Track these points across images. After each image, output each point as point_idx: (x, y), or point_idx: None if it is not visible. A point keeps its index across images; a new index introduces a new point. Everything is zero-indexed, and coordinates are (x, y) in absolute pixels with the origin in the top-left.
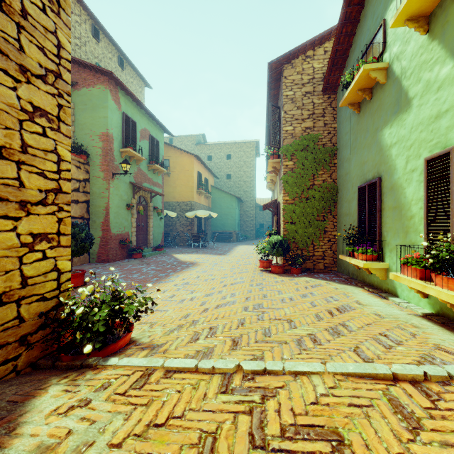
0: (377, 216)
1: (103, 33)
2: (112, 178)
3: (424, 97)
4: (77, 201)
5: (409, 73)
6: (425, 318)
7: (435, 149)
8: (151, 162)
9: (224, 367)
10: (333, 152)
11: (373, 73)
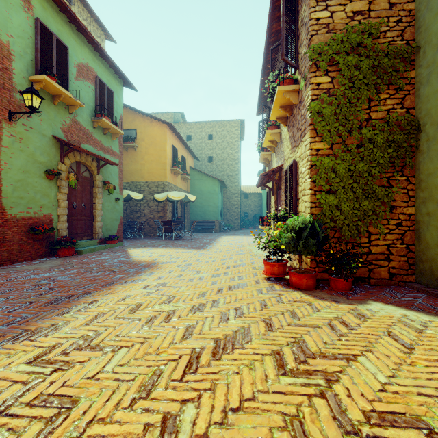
0: None
1: None
2: (8, 120)
3: None
4: None
5: None
6: None
7: None
8: (97, 116)
9: None
10: (411, 54)
11: None
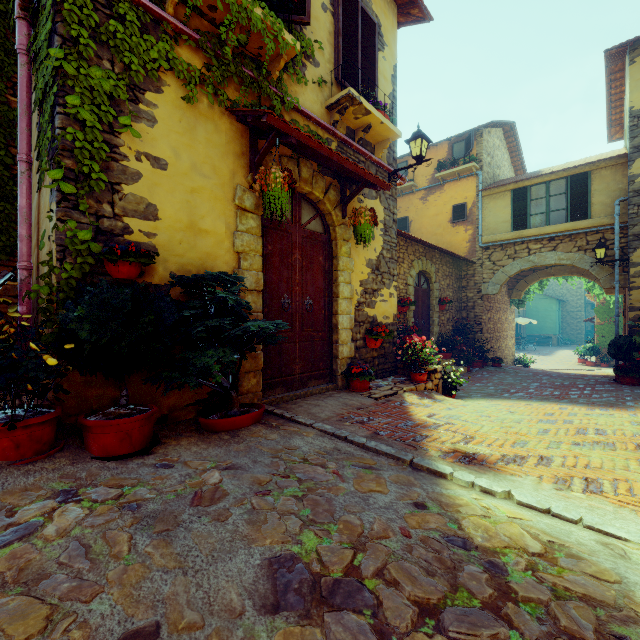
0: None
1: None
2: None
3: None
4: None
5: None
6: None
7: None
8: None
9: (559, 369)
10: None
11: None
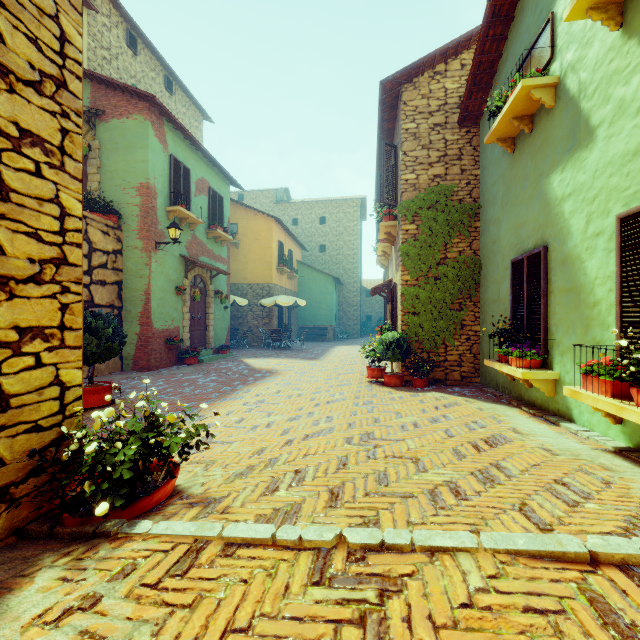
0: (541, 302)
1: (142, 42)
2: (155, 249)
3: (616, 124)
4: (104, 281)
5: (592, 90)
6: (620, 455)
7: (633, 201)
8: (211, 227)
9: (317, 538)
10: (474, 211)
11: (536, 92)
